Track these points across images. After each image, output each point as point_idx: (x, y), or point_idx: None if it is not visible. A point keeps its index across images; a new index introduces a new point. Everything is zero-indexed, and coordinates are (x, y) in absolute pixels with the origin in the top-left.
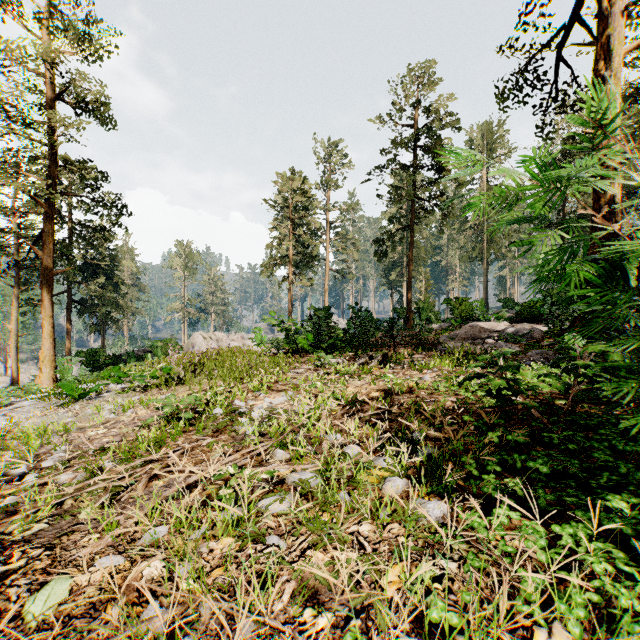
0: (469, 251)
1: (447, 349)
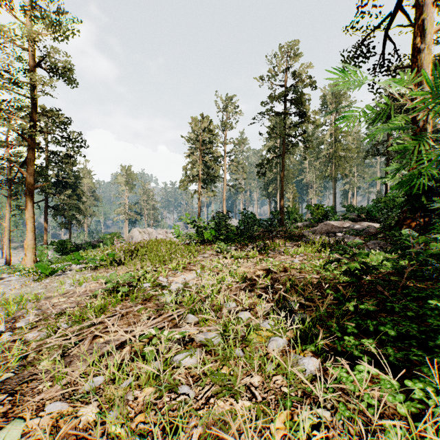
0: (323, 172)
1: (309, 240)
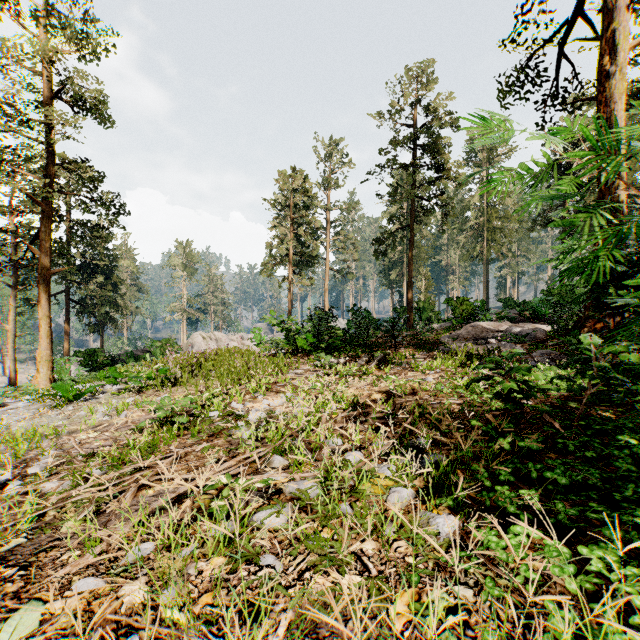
0: (469, 251)
1: (449, 349)
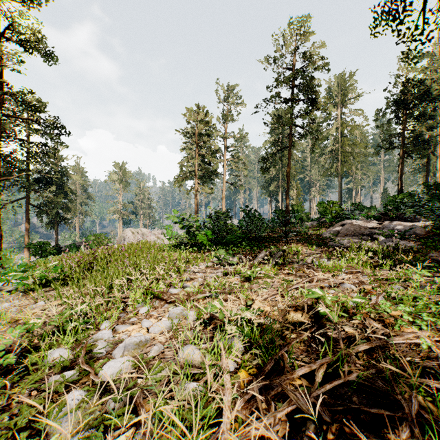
0: (328, 169)
1: (339, 245)
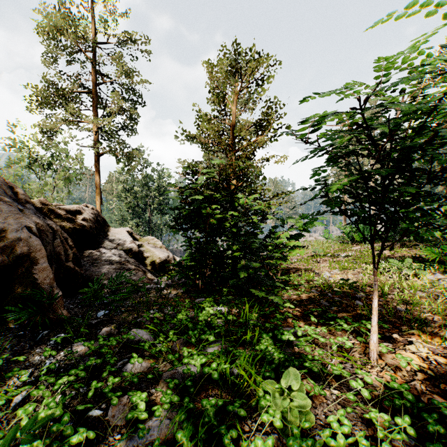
0: None
1: None
